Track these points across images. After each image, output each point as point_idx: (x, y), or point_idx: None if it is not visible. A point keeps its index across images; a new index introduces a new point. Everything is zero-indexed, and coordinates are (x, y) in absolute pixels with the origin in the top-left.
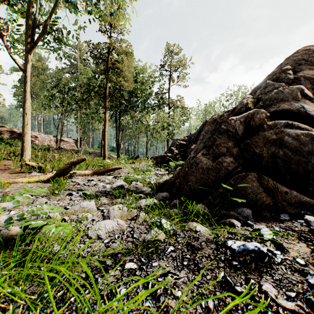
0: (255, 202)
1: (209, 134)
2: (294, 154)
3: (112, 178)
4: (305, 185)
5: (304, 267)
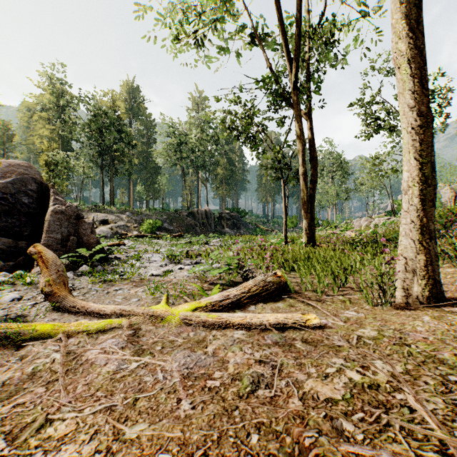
0: None
1: (67, 222)
2: None
3: None
4: None
5: None
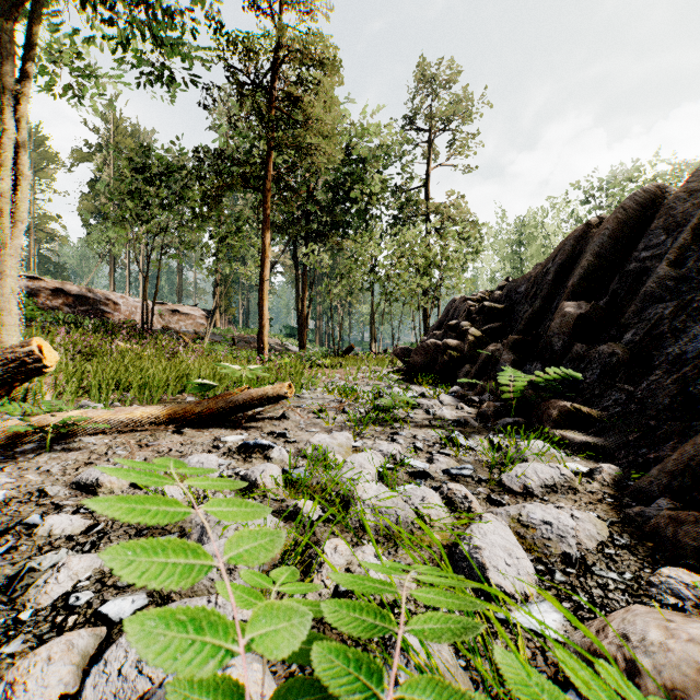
0: None
1: None
2: None
3: (230, 459)
4: None
5: None
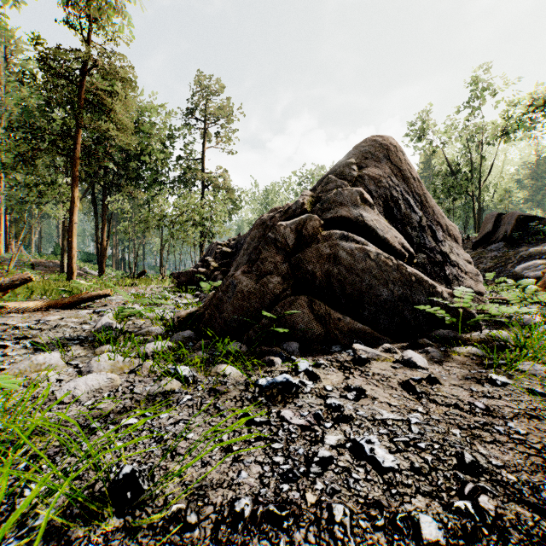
0: (305, 333)
1: (256, 242)
2: (349, 273)
3: (91, 314)
4: (361, 309)
5: (330, 392)
